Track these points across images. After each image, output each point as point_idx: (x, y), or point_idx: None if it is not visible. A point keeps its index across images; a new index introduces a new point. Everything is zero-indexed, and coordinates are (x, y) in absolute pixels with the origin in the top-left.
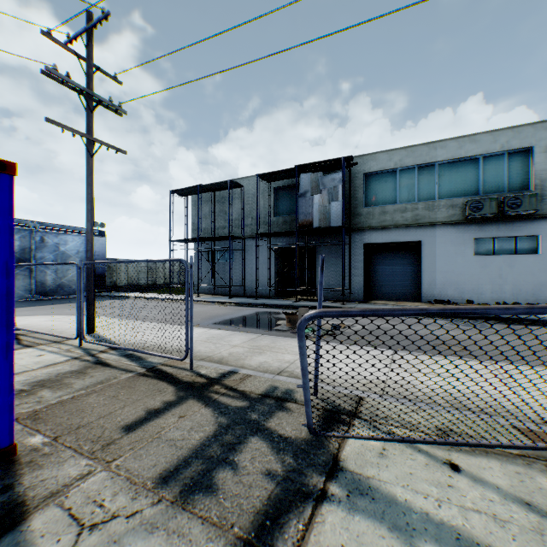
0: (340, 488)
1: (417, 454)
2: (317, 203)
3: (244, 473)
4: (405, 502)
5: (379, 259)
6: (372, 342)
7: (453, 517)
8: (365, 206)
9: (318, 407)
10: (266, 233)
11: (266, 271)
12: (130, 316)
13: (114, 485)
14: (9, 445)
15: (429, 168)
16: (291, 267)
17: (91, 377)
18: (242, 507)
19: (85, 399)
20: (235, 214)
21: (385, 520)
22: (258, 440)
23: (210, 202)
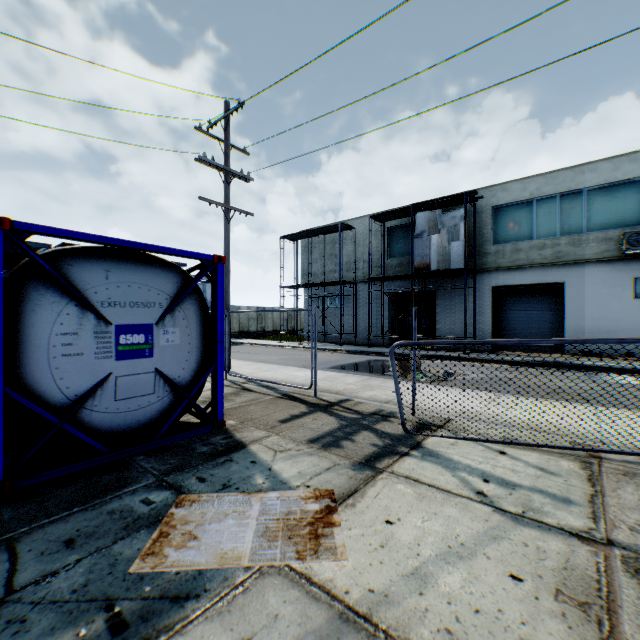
0: (418, 453)
1: (479, 446)
2: (435, 244)
3: (359, 443)
4: (457, 461)
5: (510, 304)
6: (483, 388)
7: (485, 468)
8: (493, 243)
9: (414, 421)
10: (379, 278)
11: (379, 317)
12: (250, 360)
13: (284, 441)
14: (222, 420)
15: (574, 196)
16: (407, 314)
17: (244, 397)
18: (358, 453)
19: (248, 407)
20: (346, 258)
21: (441, 464)
22: (368, 432)
23: (320, 246)
